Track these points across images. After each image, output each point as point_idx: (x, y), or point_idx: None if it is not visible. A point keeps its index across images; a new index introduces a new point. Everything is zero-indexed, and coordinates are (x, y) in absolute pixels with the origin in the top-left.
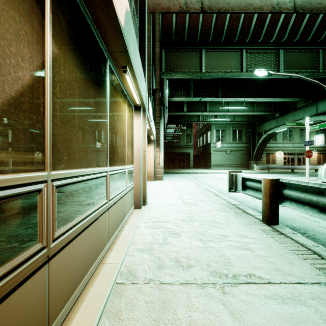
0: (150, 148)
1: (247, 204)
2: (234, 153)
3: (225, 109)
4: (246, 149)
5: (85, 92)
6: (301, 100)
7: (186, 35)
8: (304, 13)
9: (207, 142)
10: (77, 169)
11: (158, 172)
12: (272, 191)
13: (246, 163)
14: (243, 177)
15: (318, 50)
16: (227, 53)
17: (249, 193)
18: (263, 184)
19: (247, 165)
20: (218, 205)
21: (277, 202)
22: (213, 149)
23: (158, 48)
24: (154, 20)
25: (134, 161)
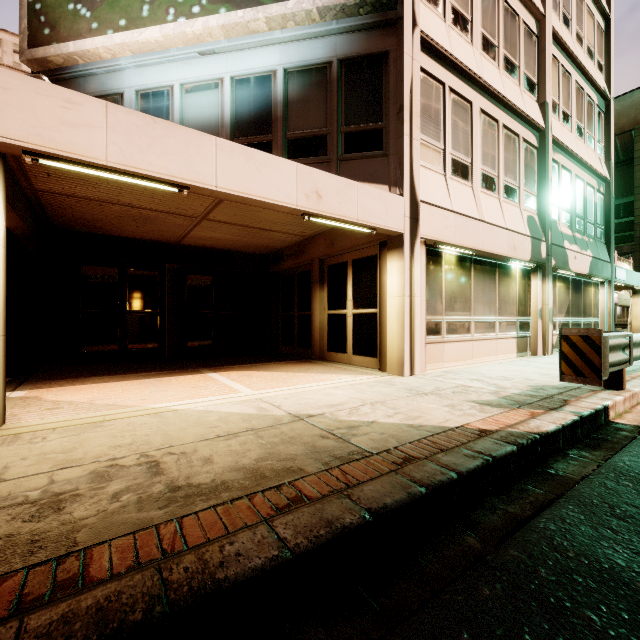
0: (637, 300)
1: None
2: None
3: None
4: None
5: (575, 298)
6: None
7: None
8: None
9: None
10: (573, 318)
11: None
12: None
13: None
14: None
15: None
16: None
17: None
18: None
19: None
20: None
21: None
22: None
23: None
24: None
25: (599, 316)
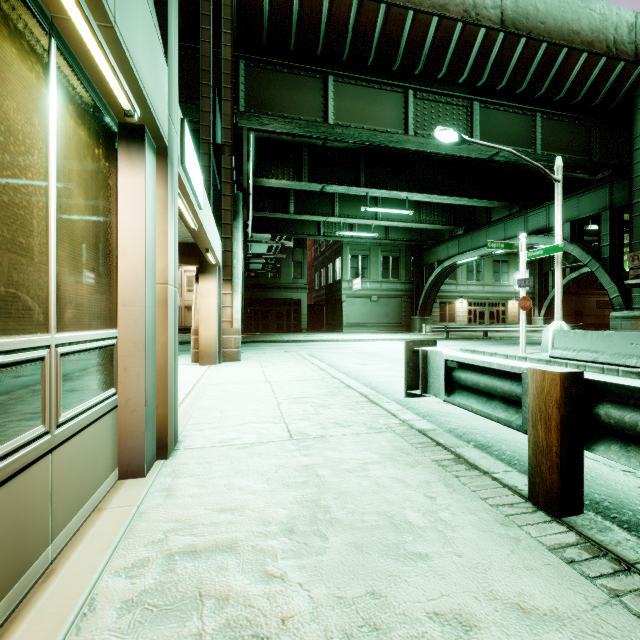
0: (206, 286)
1: (444, 422)
2: (384, 301)
3: (370, 213)
4: (407, 294)
5: None
6: (501, 205)
7: (294, 36)
8: (517, 35)
9: (334, 280)
10: None
11: (227, 343)
12: (567, 410)
13: (406, 321)
14: (451, 358)
15: (535, 113)
16: (379, 92)
17: (466, 403)
18: (535, 388)
19: (408, 325)
20: (383, 438)
21: (581, 445)
22: (346, 293)
23: (227, 49)
24: None
25: (119, 316)
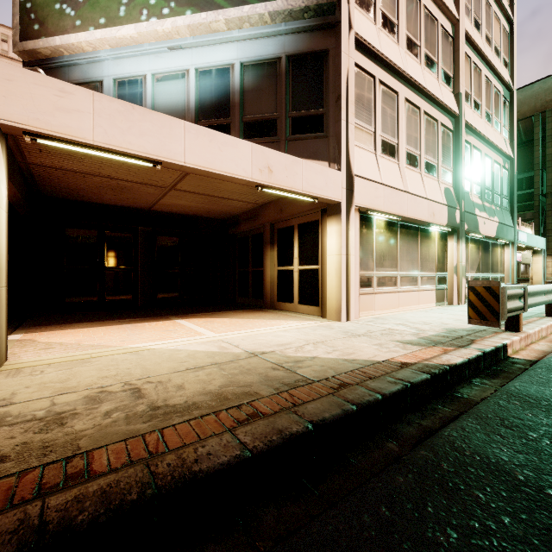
0: (536, 259)
1: None
2: None
3: None
4: None
5: (484, 257)
6: None
7: None
8: None
9: None
10: (483, 274)
11: None
12: None
13: None
14: None
15: None
16: None
17: None
18: None
19: None
20: None
21: None
22: None
23: (549, 149)
24: (545, 118)
25: (505, 272)
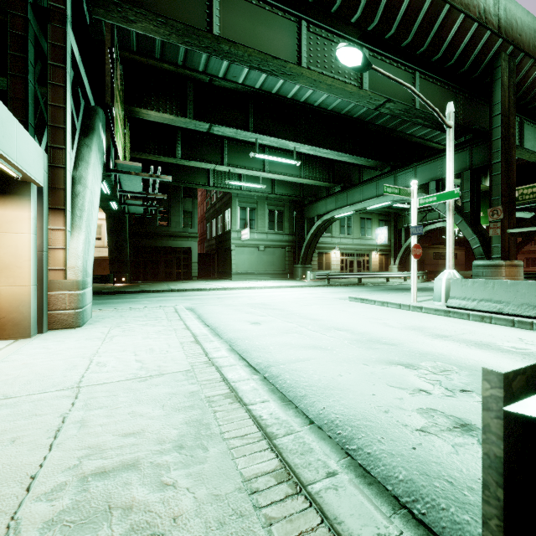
0: (11, 214)
1: None
2: (270, 250)
3: (258, 165)
4: (290, 245)
5: None
6: (375, 164)
7: None
8: None
9: (224, 230)
10: None
11: (58, 303)
12: None
13: (289, 269)
14: None
15: (414, 71)
16: (270, 15)
17: None
18: None
19: (292, 272)
20: None
21: None
22: (235, 242)
23: None
24: None
25: None
